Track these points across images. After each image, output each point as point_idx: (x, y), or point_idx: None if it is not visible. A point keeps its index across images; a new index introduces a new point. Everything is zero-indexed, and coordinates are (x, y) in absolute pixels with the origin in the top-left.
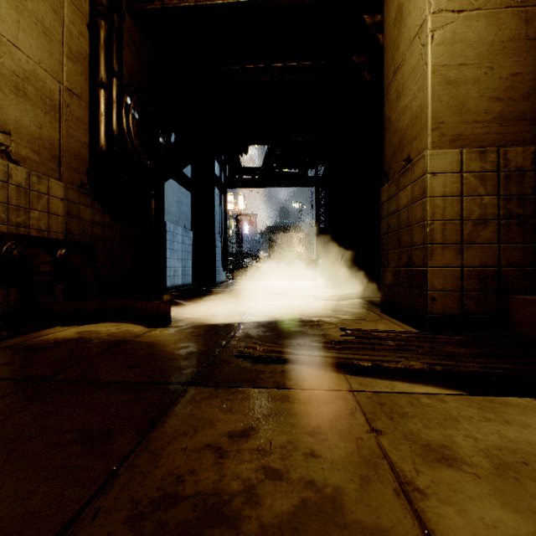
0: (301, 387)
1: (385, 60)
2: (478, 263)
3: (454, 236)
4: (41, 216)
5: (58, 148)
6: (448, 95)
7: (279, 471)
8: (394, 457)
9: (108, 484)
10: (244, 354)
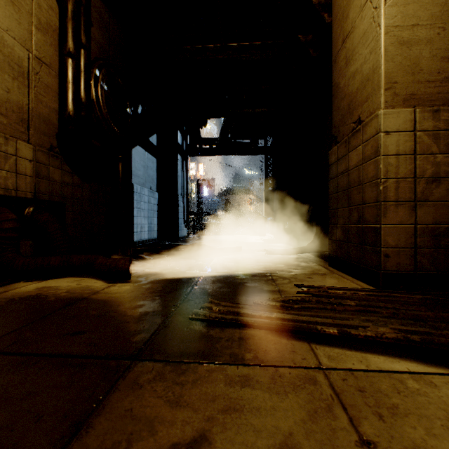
0: (262, 362)
1: (333, 31)
2: (431, 220)
3: (407, 194)
4: (8, 176)
5: (26, 112)
6: (401, 55)
7: None
8: None
9: None
10: (199, 317)
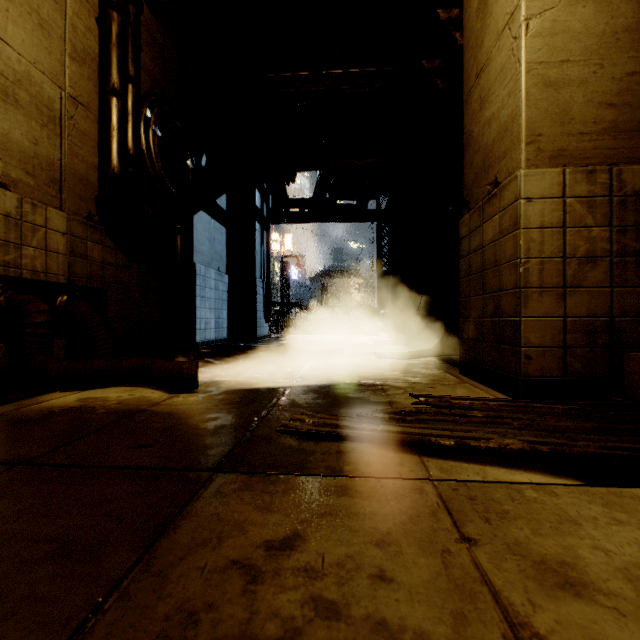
0: (363, 474)
1: (465, 61)
2: (585, 312)
3: (554, 278)
4: (36, 254)
5: (58, 170)
6: (547, 99)
7: (335, 604)
8: (497, 582)
9: (87, 627)
10: (289, 429)
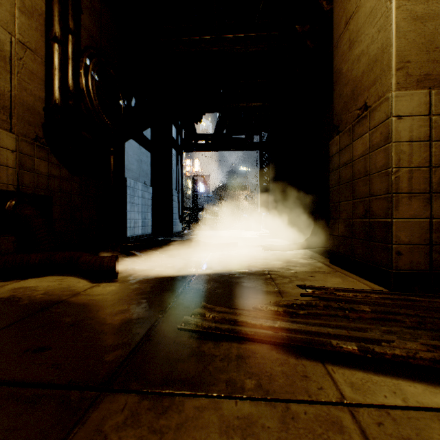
0: (267, 394)
1: (335, 14)
2: None
3: (422, 185)
4: None
5: (8, 99)
6: (414, 31)
7: None
8: None
9: None
10: (189, 328)
